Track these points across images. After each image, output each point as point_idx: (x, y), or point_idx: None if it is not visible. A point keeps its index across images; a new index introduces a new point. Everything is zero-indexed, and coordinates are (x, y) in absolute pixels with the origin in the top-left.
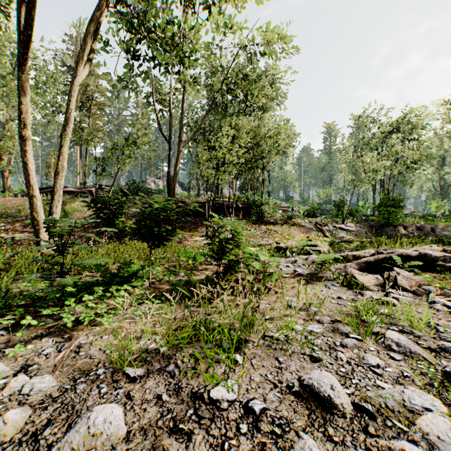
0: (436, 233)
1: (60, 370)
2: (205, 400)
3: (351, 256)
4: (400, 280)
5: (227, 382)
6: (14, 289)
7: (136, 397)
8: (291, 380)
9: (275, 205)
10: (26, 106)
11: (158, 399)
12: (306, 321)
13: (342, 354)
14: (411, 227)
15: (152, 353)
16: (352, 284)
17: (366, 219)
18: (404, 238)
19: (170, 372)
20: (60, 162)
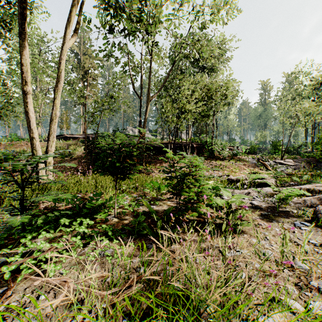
0: None
1: None
2: None
3: (305, 189)
4: None
5: None
6: None
7: None
8: None
9: (223, 144)
10: (27, 67)
11: None
12: (300, 289)
13: None
14: None
15: None
16: None
17: (302, 155)
18: None
19: None
20: (55, 111)
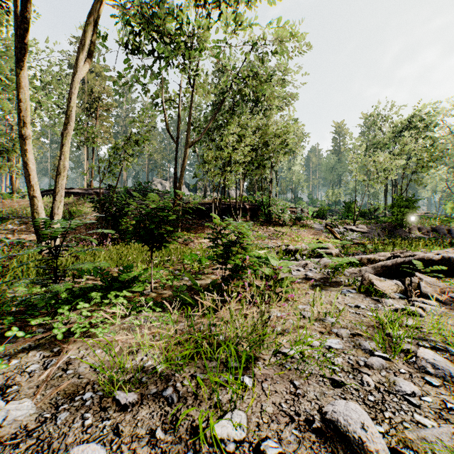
0: (453, 235)
1: (43, 393)
2: (207, 439)
3: (366, 259)
4: (424, 287)
5: (234, 415)
6: (8, 295)
7: (125, 432)
8: (310, 411)
9: (283, 206)
10: (27, 103)
11: (150, 436)
12: (322, 334)
13: (368, 378)
14: (426, 229)
15: (147, 374)
16: (370, 290)
17: (378, 220)
18: (419, 240)
19: (168, 398)
20: (63, 162)
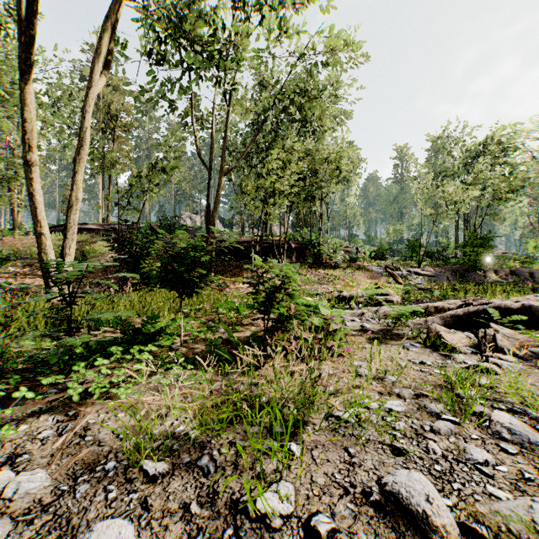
0: (535, 279)
1: (58, 462)
2: (249, 514)
3: (433, 307)
4: (500, 340)
5: (281, 486)
6: (13, 350)
7: (155, 506)
8: (367, 482)
9: (335, 245)
10: (33, 124)
11: (184, 511)
12: (381, 395)
13: (434, 444)
14: (504, 272)
15: (179, 441)
16: (437, 344)
17: (448, 262)
18: (496, 285)
19: (203, 468)
20: (75, 193)
